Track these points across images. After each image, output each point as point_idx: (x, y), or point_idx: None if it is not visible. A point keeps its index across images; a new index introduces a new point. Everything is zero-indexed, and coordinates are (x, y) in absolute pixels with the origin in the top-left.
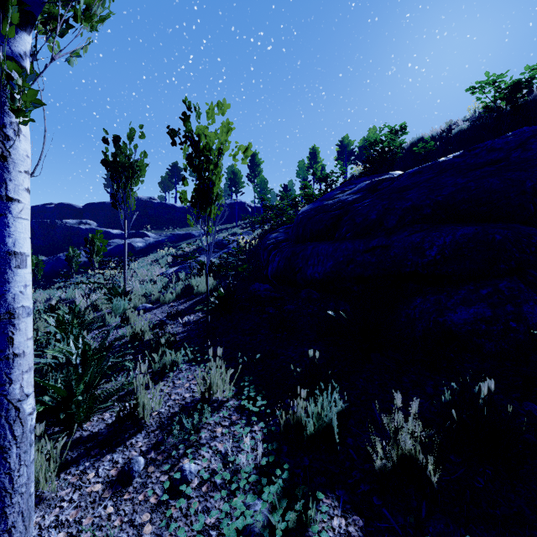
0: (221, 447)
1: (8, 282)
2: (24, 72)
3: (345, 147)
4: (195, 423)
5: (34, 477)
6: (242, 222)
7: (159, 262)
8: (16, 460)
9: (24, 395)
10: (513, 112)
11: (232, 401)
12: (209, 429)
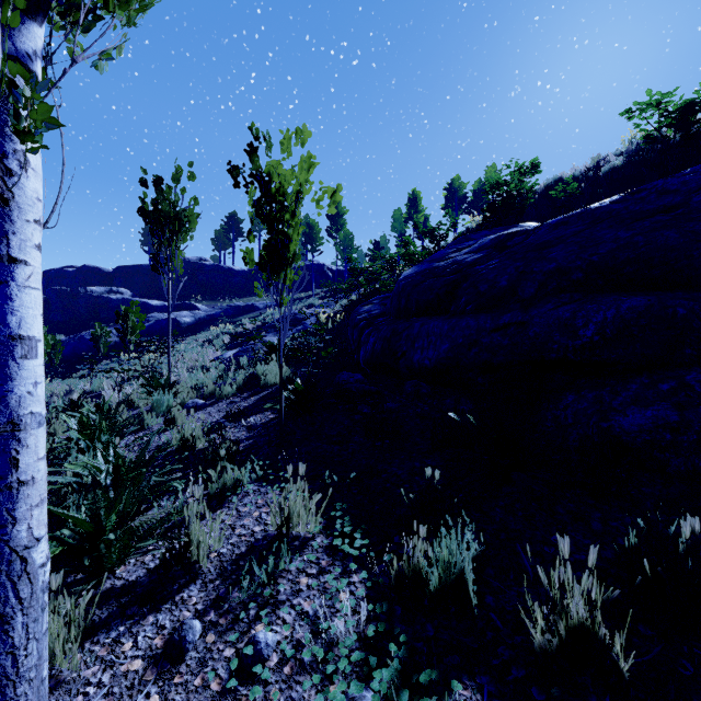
0: (308, 607)
1: (11, 379)
2: (33, 78)
3: (455, 191)
4: (271, 570)
5: (49, 650)
6: (320, 290)
7: (213, 342)
8: (22, 632)
9: (34, 540)
10: (683, 142)
11: (320, 538)
12: (289, 579)
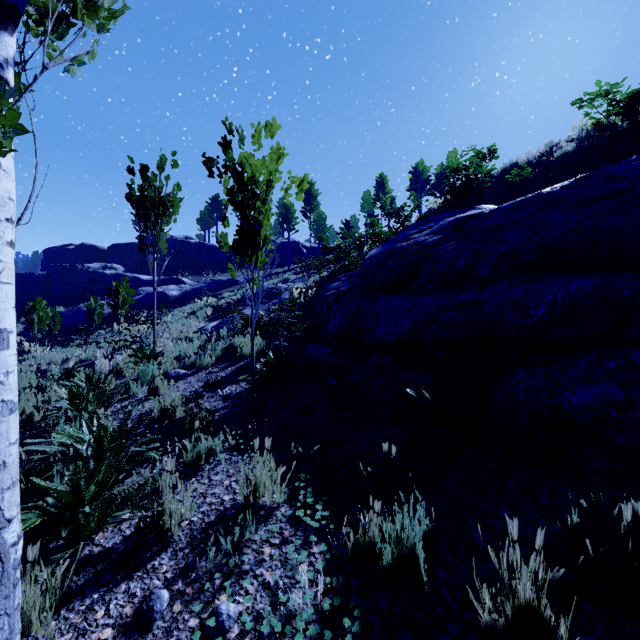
0: (270, 577)
1: None
2: (2, 85)
3: (419, 174)
4: (236, 540)
5: (25, 617)
6: (295, 266)
7: (197, 314)
8: None
9: (5, 521)
10: (630, 129)
11: (284, 508)
12: (254, 548)
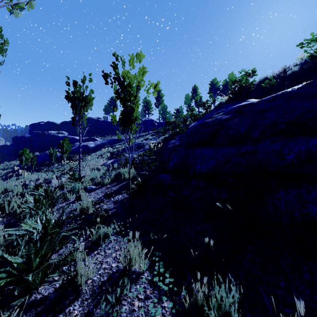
0: None
1: None
2: None
3: (214, 85)
4: (118, 296)
5: None
6: (151, 131)
7: (103, 156)
8: None
9: None
10: None
11: (146, 273)
12: (128, 301)
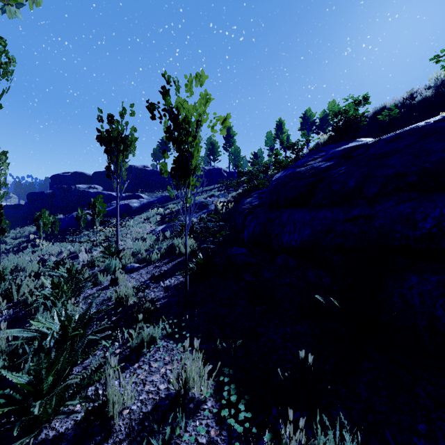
0: None
1: None
2: None
3: (307, 118)
4: (167, 438)
5: None
6: (218, 185)
7: (150, 220)
8: None
9: None
10: None
11: (210, 402)
12: None
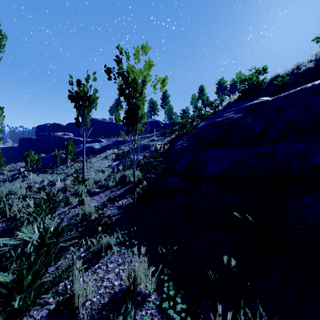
0: None
1: None
2: None
3: (221, 85)
4: None
5: None
6: (157, 133)
7: (108, 158)
8: None
9: None
10: None
11: (154, 295)
12: None
